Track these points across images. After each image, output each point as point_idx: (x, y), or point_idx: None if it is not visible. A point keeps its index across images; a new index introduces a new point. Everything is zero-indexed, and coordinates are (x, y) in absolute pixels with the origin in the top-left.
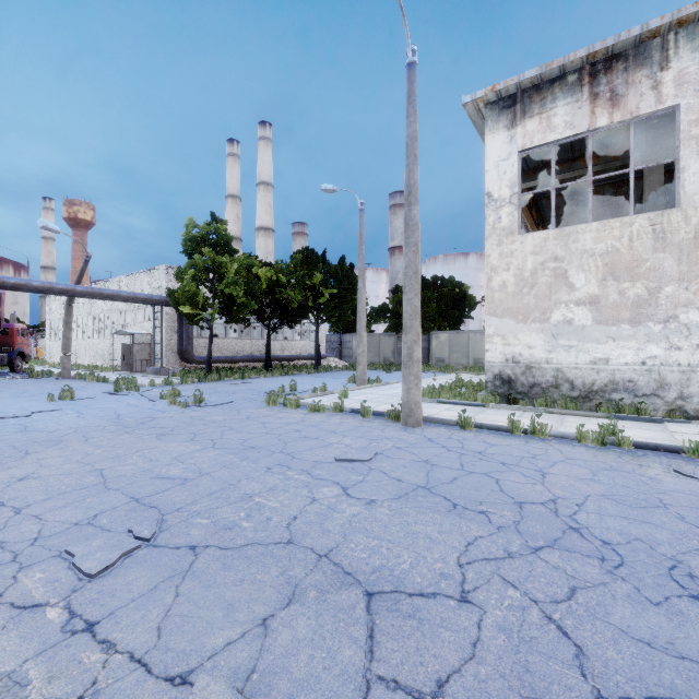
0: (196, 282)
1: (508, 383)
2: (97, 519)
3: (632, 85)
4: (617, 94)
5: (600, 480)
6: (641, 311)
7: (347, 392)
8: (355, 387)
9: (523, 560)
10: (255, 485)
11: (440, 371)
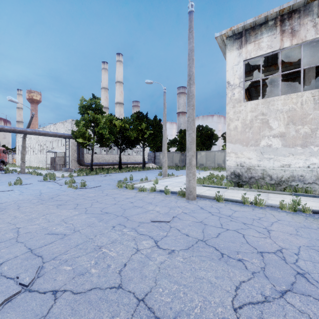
0: (85, 127)
1: (238, 177)
2: (1, 266)
3: (303, 25)
4: (294, 30)
5: (302, 235)
6: (307, 140)
7: (158, 181)
8: (161, 178)
9: (277, 304)
10: (103, 239)
11: (202, 170)
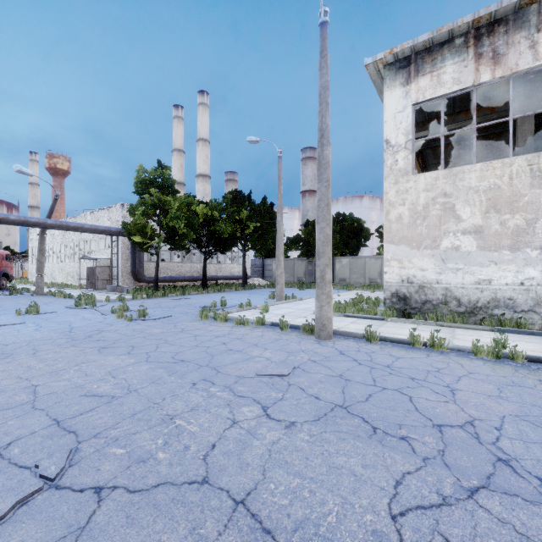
0: (145, 216)
1: (403, 300)
2: (9, 448)
3: (512, 45)
4: (499, 53)
5: (508, 397)
6: (520, 239)
7: (268, 307)
8: (274, 302)
9: (462, 509)
10: (178, 404)
11: (343, 289)
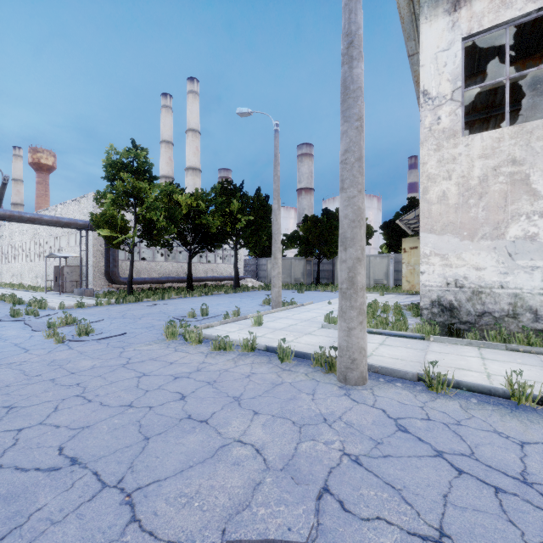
0: (116, 206)
1: (449, 311)
2: None
3: None
4: None
5: None
6: None
7: (262, 319)
8: (270, 310)
9: None
10: None
11: None
